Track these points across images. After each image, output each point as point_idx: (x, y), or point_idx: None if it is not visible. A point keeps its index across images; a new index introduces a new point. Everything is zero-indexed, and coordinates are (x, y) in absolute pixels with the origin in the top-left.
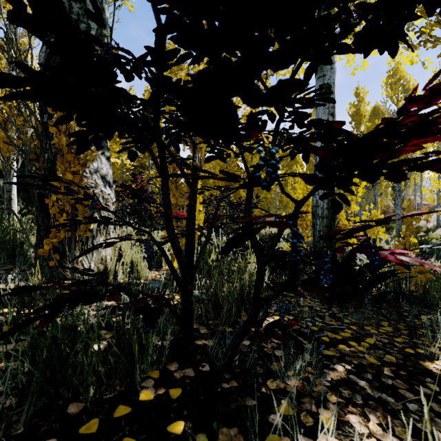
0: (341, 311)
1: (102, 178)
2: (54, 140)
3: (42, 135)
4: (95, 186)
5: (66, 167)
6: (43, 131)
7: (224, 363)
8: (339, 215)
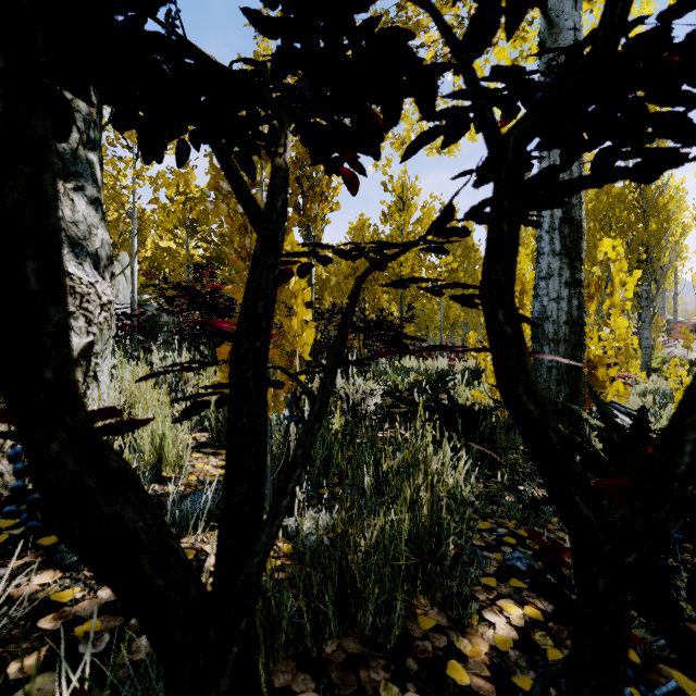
0: None
1: (73, 244)
2: None
3: None
4: None
5: None
6: None
7: None
8: (586, 336)
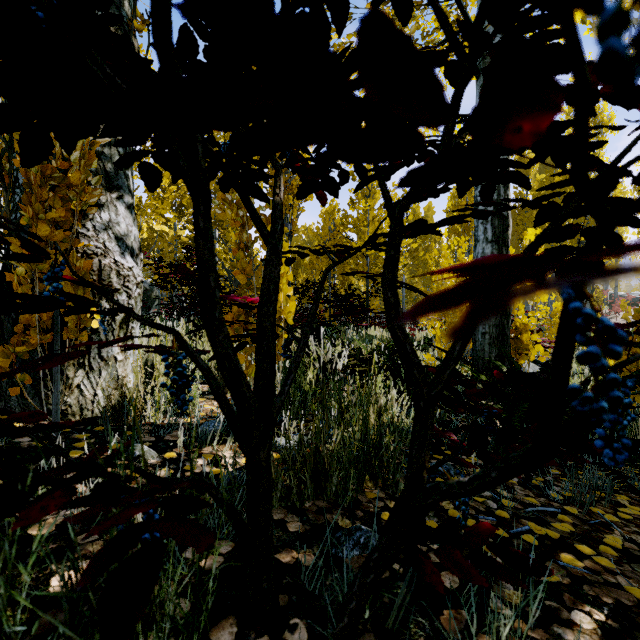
0: (537, 473)
1: (117, 239)
2: (14, 160)
3: (0, 157)
4: (103, 253)
5: (36, 210)
6: (5, 151)
7: (342, 628)
8: (514, 308)
